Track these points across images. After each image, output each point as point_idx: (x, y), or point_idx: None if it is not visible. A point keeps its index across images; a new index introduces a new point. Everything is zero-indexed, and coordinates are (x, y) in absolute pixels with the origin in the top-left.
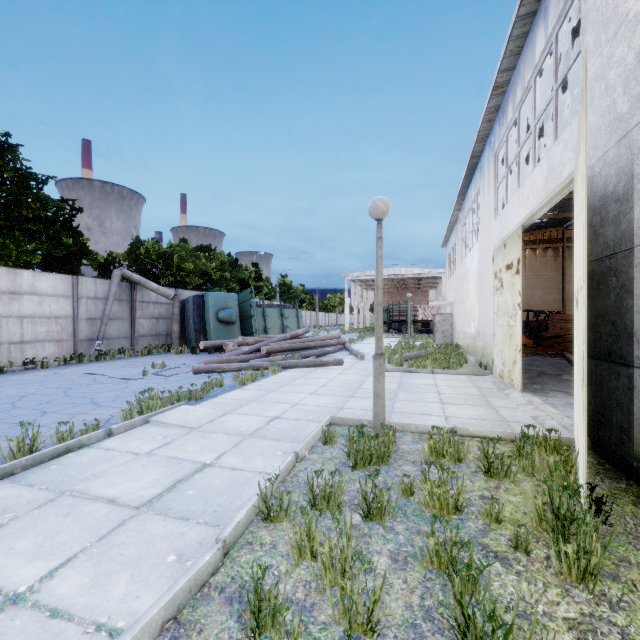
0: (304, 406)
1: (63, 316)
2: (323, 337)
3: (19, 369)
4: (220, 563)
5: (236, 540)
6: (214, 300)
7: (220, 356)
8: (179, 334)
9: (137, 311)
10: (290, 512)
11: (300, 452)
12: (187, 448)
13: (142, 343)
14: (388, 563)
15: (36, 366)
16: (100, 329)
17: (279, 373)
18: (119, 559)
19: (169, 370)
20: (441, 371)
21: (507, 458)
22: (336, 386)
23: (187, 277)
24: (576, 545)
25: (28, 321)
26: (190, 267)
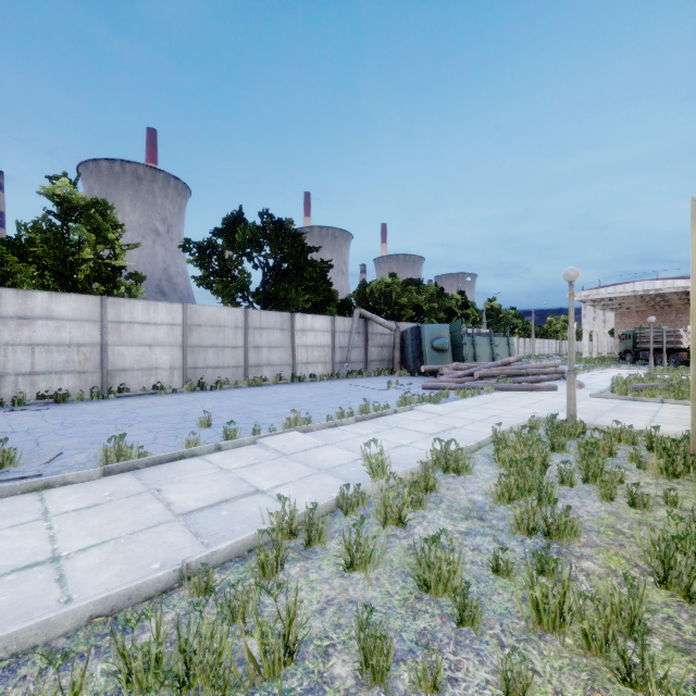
0: (516, 412)
1: (326, 345)
2: (537, 365)
3: (308, 380)
4: (477, 449)
5: (482, 446)
6: (429, 331)
7: (439, 378)
8: (399, 360)
9: (369, 341)
10: (508, 442)
11: (513, 427)
12: (442, 421)
13: (372, 367)
14: (559, 461)
15: (316, 379)
16: (347, 355)
17: (492, 393)
18: (434, 444)
19: (402, 386)
20: (674, 401)
21: (664, 439)
22: (546, 404)
23: (402, 310)
24: (665, 460)
25: (310, 349)
26: (404, 301)
